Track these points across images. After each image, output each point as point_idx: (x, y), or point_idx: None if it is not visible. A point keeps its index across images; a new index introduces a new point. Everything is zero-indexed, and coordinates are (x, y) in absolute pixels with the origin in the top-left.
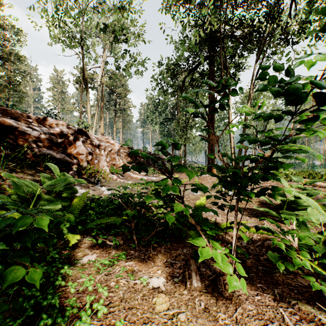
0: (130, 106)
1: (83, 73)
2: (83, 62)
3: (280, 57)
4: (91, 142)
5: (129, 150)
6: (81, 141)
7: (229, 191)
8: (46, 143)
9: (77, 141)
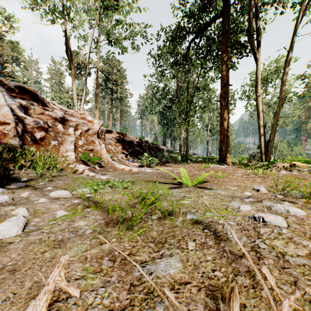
0: (127, 94)
1: (66, 44)
2: (65, 30)
3: None
4: (47, 112)
5: (121, 136)
6: (2, 97)
7: None
8: None
9: None
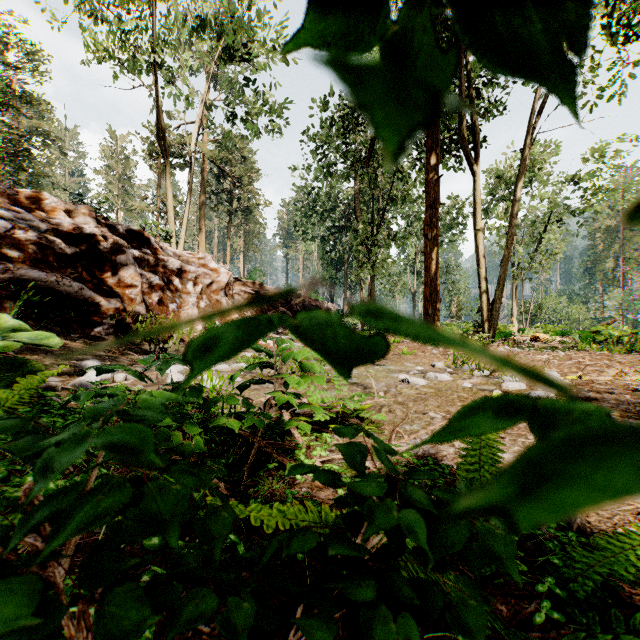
0: (259, 203)
1: (157, 125)
2: (157, 101)
3: (585, 80)
4: (162, 263)
5: (255, 287)
6: (129, 254)
7: (504, 377)
8: (30, 252)
9: (119, 254)
